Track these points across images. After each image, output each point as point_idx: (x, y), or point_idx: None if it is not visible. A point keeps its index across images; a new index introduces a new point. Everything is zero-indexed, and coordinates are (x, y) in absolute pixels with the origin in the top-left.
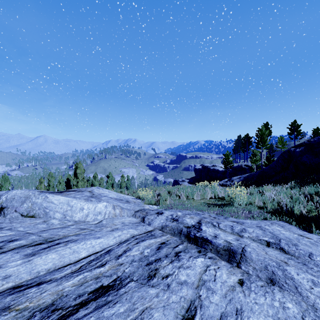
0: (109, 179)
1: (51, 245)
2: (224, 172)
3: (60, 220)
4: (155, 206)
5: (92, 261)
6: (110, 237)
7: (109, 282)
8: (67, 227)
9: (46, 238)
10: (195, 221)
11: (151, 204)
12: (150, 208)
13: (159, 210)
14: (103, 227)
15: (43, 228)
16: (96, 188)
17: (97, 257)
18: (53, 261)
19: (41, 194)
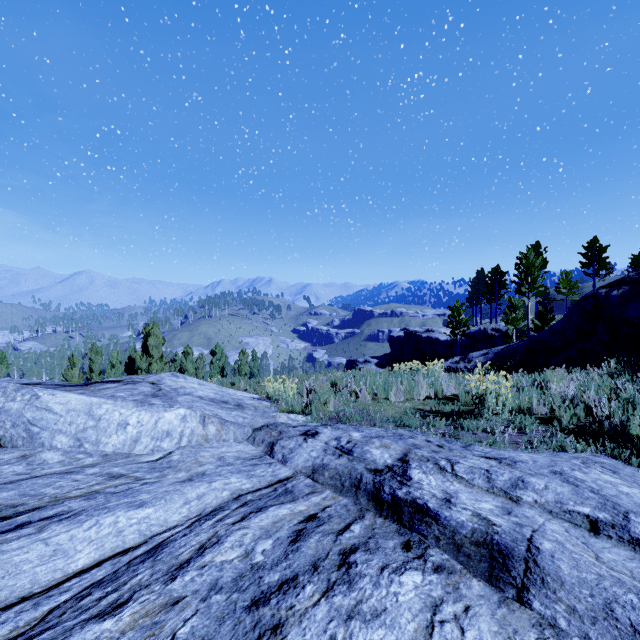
0: (215, 359)
1: None
2: (451, 343)
3: (67, 452)
4: (301, 417)
5: (94, 587)
6: (173, 502)
7: None
8: (77, 472)
9: (0, 506)
10: (393, 456)
11: (293, 412)
12: (289, 422)
13: (309, 427)
14: (169, 471)
15: (14, 476)
16: (169, 375)
17: (116, 570)
18: None
19: (22, 390)
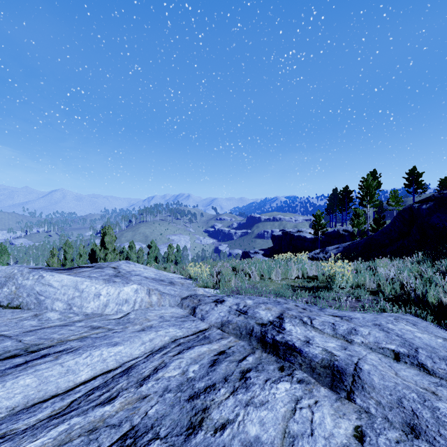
0: (151, 250)
1: (32, 358)
2: (314, 240)
3: (62, 312)
4: (213, 290)
5: (94, 390)
6: (135, 343)
7: (113, 441)
8: (71, 325)
9: (28, 345)
10: (273, 315)
11: (207, 287)
12: (205, 293)
13: (218, 297)
14: (129, 325)
15: (31, 327)
16: (124, 262)
17: (106, 381)
18: (25, 391)
19: (32, 272)
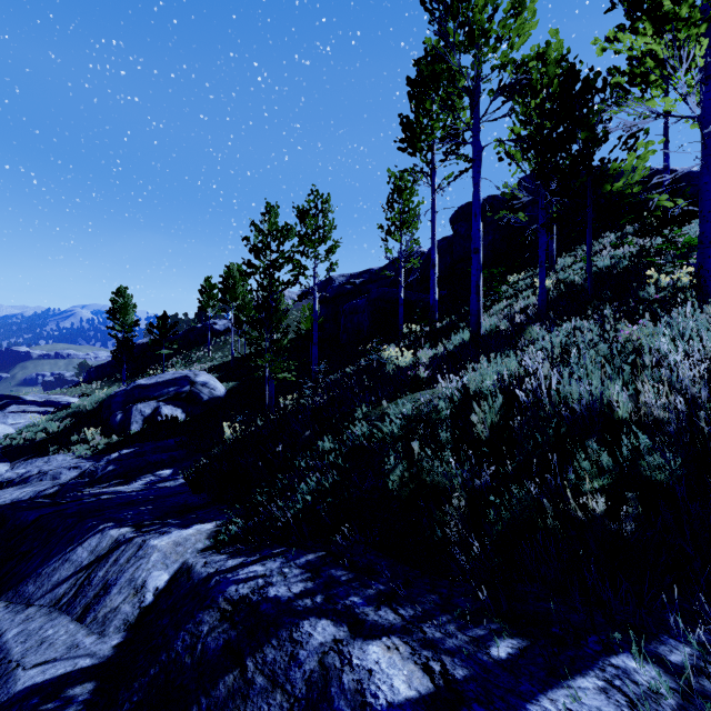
0: None
1: None
2: None
3: None
4: None
5: None
6: None
7: None
8: None
9: None
10: None
11: None
12: None
13: None
14: None
15: None
16: None
17: None
18: None
19: None
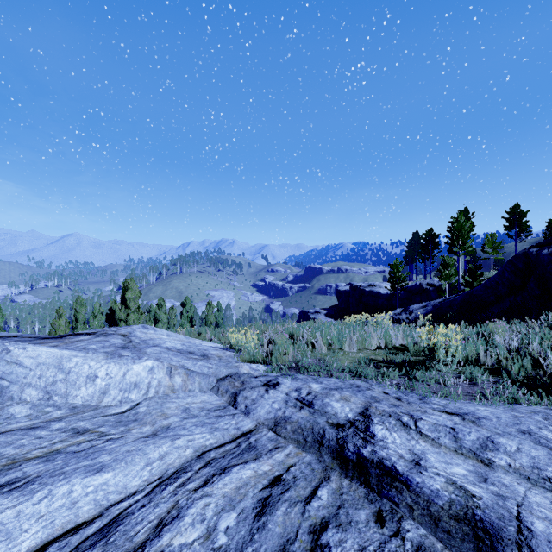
0: (185, 310)
1: None
2: (390, 296)
3: (35, 405)
4: (262, 367)
5: None
6: (134, 465)
7: None
8: (43, 427)
9: None
10: (354, 410)
11: (254, 361)
12: (251, 372)
13: (270, 377)
14: (135, 425)
15: None
16: (140, 327)
17: None
18: None
19: None
